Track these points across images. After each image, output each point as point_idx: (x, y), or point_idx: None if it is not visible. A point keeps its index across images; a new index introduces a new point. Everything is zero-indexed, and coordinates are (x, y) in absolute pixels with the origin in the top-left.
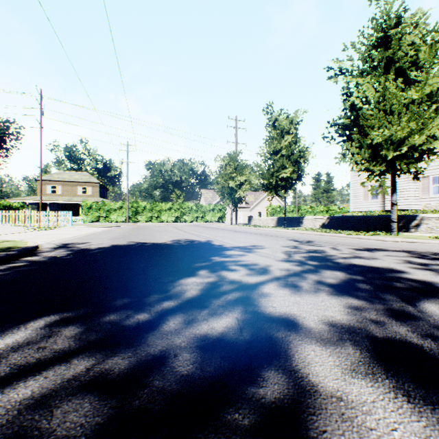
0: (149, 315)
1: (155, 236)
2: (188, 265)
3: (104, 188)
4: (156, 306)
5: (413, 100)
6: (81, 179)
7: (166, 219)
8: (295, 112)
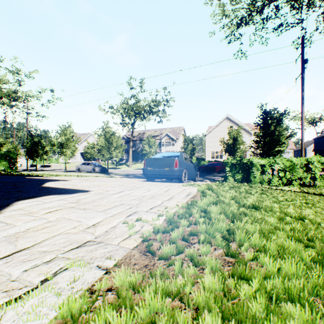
0: None
1: None
2: None
3: None
4: None
5: None
6: None
7: None
8: None
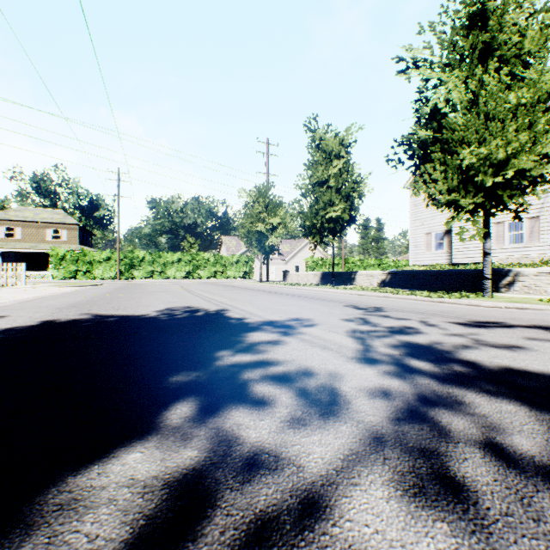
0: None
1: (140, 301)
2: (154, 380)
3: (87, 233)
4: None
5: (518, 105)
6: (52, 219)
7: (173, 274)
8: (347, 129)
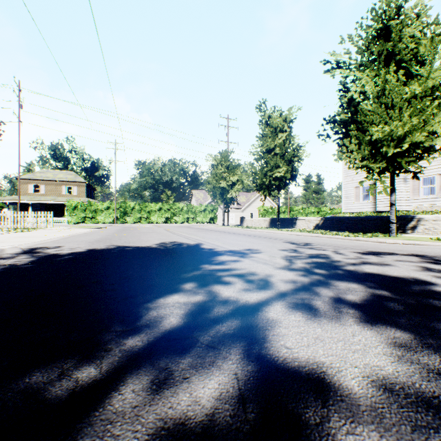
0: (98, 370)
1: (140, 238)
2: (172, 275)
3: (91, 188)
4: (113, 349)
5: (414, 95)
6: (66, 178)
7: (156, 220)
8: (289, 109)
